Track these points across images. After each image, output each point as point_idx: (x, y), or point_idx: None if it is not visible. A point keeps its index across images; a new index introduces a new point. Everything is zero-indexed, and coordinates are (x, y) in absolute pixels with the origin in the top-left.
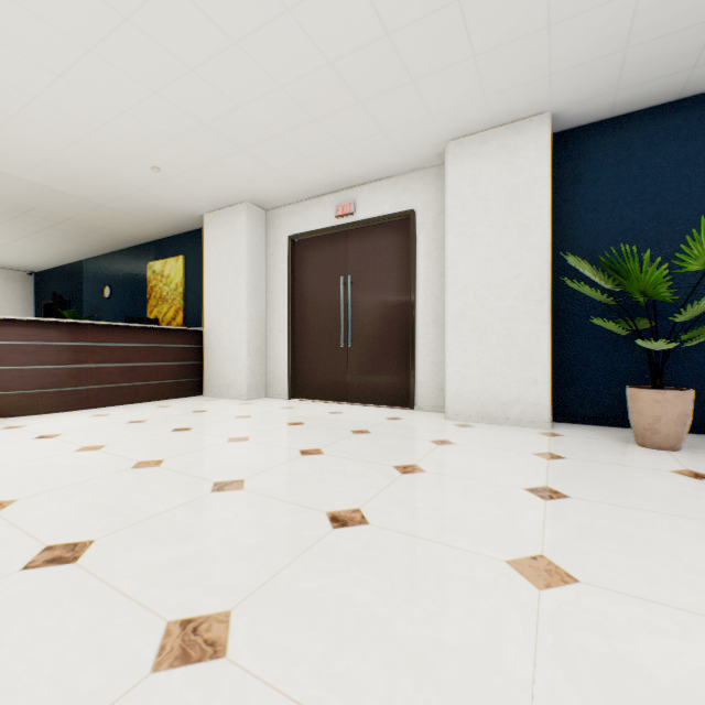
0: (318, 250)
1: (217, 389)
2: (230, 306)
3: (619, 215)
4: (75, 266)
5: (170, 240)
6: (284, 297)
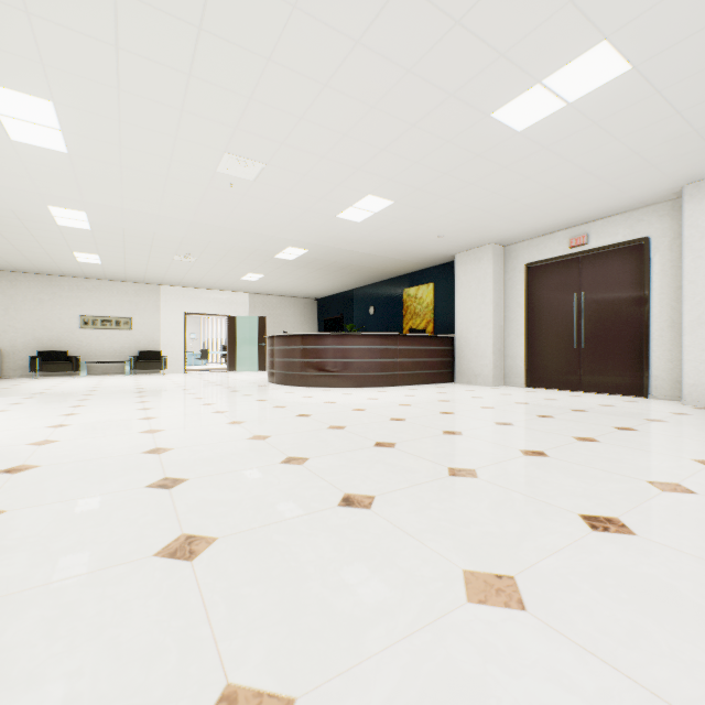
0: (551, 273)
1: (466, 378)
2: (477, 319)
3: None
4: (347, 293)
5: (421, 272)
6: (520, 311)
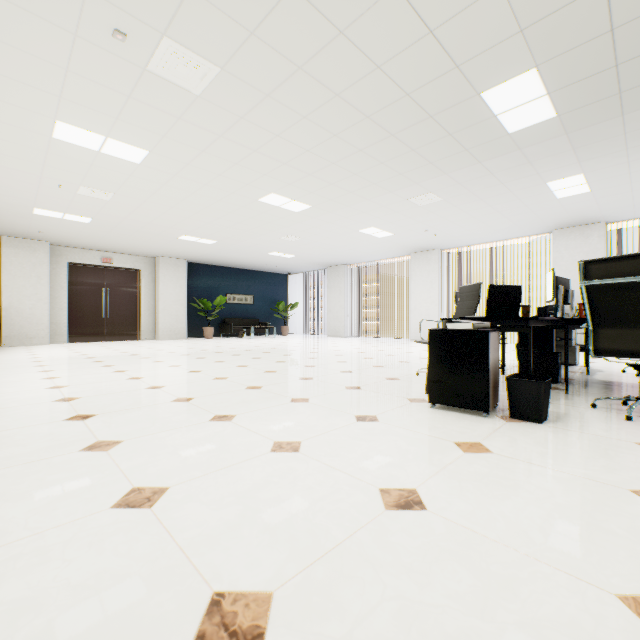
0: (88, 273)
1: (19, 341)
2: (33, 295)
3: (198, 287)
4: None
5: None
6: (65, 292)
